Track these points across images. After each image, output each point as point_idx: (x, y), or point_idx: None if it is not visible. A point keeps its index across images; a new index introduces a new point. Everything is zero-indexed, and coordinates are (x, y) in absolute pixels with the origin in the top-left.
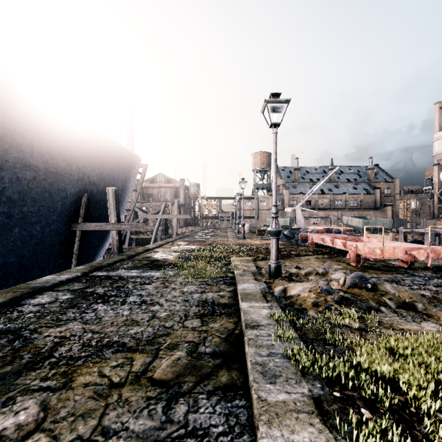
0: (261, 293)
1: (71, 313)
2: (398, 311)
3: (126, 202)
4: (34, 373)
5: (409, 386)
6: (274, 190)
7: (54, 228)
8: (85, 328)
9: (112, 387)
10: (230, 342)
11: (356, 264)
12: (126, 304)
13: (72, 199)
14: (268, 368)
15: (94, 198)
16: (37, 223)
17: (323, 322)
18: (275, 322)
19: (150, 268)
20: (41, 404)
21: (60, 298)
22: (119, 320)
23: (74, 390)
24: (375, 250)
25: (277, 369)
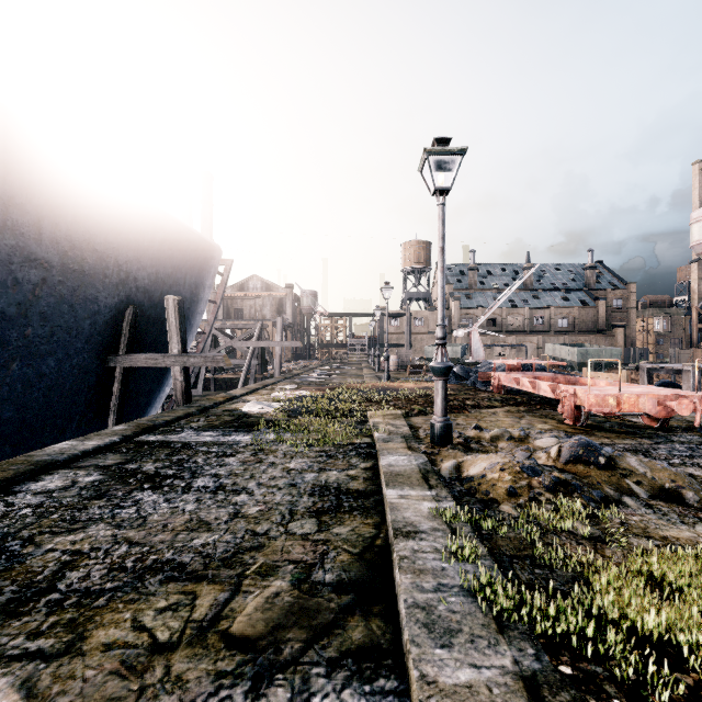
0: (419, 472)
1: (96, 508)
2: (654, 505)
3: (197, 320)
4: (18, 622)
5: (694, 649)
6: (440, 300)
7: (78, 362)
8: (118, 535)
9: (154, 651)
10: (367, 561)
11: (573, 421)
12: (190, 491)
13: (109, 316)
14: (438, 615)
15: (144, 314)
16: (50, 354)
17: (527, 525)
18: (446, 526)
19: (235, 428)
20: (21, 687)
21: (81, 480)
22: (176, 520)
23: (86, 658)
24: (606, 399)
25: (453, 618)
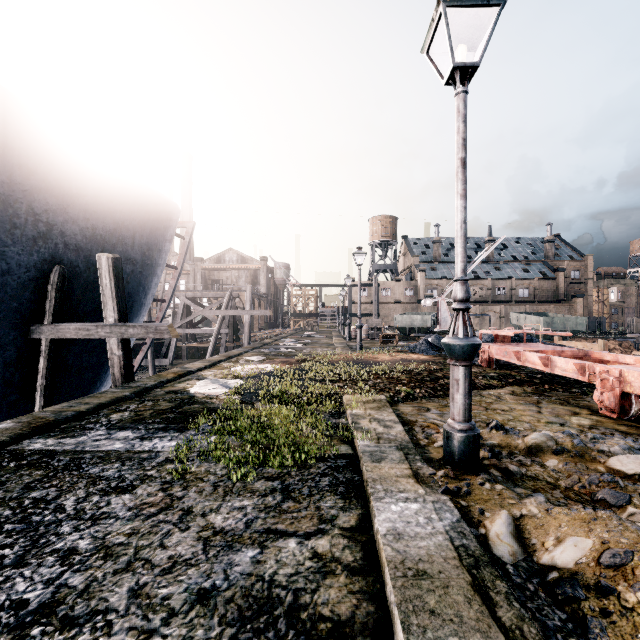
0: (459, 562)
1: None
2: None
3: (152, 285)
4: None
5: None
6: (460, 241)
7: None
8: None
9: None
10: None
11: (617, 413)
12: None
13: (26, 277)
14: None
15: (80, 276)
16: None
17: None
18: None
19: (166, 424)
20: None
21: None
22: None
23: None
24: None
25: None
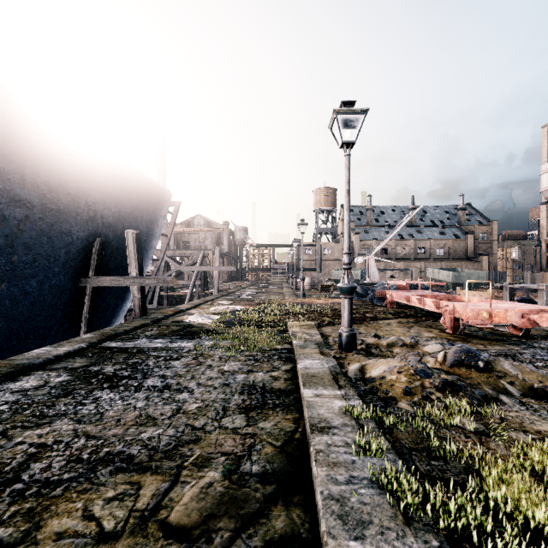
0: (330, 374)
1: (62, 405)
2: (526, 402)
3: (152, 249)
4: None
5: None
6: (346, 233)
7: (56, 283)
8: (78, 429)
9: (100, 540)
10: (288, 454)
11: (453, 331)
12: (141, 390)
13: (80, 246)
14: (350, 507)
15: (109, 244)
16: (32, 277)
17: (422, 420)
18: (354, 422)
19: (181, 336)
20: None
21: (52, 380)
22: (128, 415)
23: (39, 547)
24: (480, 313)
25: (364, 510)
